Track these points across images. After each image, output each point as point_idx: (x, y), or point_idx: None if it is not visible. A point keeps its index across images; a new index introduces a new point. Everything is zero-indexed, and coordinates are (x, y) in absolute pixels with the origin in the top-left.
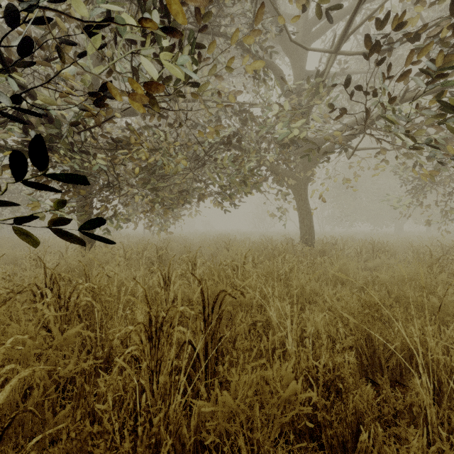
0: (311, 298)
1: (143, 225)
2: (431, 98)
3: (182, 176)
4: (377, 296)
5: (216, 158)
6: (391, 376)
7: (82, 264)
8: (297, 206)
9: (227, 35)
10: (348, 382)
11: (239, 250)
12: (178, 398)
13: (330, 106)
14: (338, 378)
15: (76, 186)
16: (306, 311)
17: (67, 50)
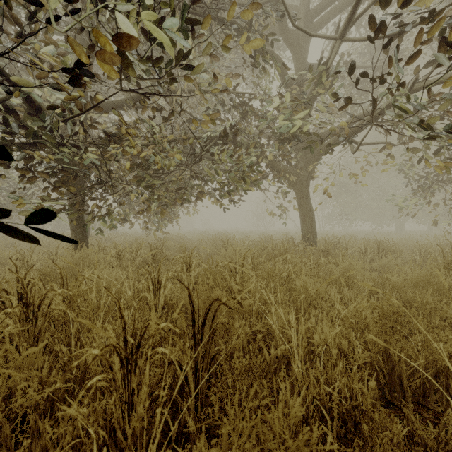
0: (316, 302)
1: (139, 224)
2: (451, 81)
3: (178, 173)
4: (396, 304)
5: (214, 153)
6: (412, 397)
7: (58, 267)
8: (298, 203)
9: (225, 21)
10: (372, 419)
11: (237, 251)
12: (153, 449)
13: (336, 94)
14: (354, 405)
15: (66, 183)
16: (312, 319)
17: (51, 33)
